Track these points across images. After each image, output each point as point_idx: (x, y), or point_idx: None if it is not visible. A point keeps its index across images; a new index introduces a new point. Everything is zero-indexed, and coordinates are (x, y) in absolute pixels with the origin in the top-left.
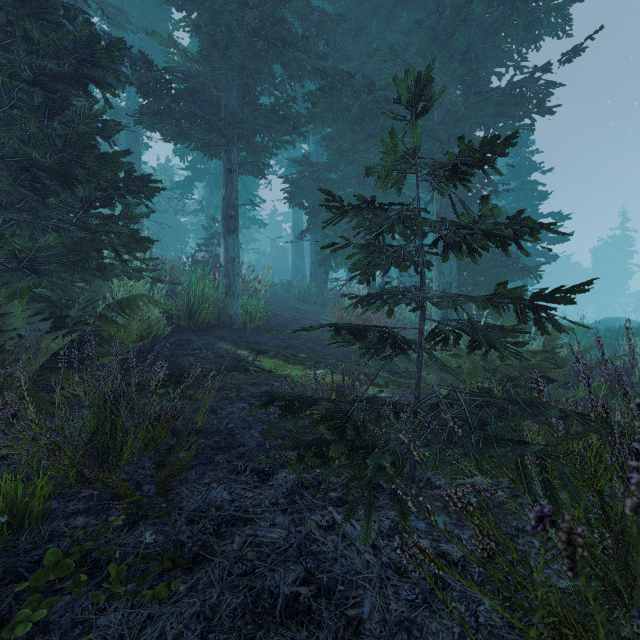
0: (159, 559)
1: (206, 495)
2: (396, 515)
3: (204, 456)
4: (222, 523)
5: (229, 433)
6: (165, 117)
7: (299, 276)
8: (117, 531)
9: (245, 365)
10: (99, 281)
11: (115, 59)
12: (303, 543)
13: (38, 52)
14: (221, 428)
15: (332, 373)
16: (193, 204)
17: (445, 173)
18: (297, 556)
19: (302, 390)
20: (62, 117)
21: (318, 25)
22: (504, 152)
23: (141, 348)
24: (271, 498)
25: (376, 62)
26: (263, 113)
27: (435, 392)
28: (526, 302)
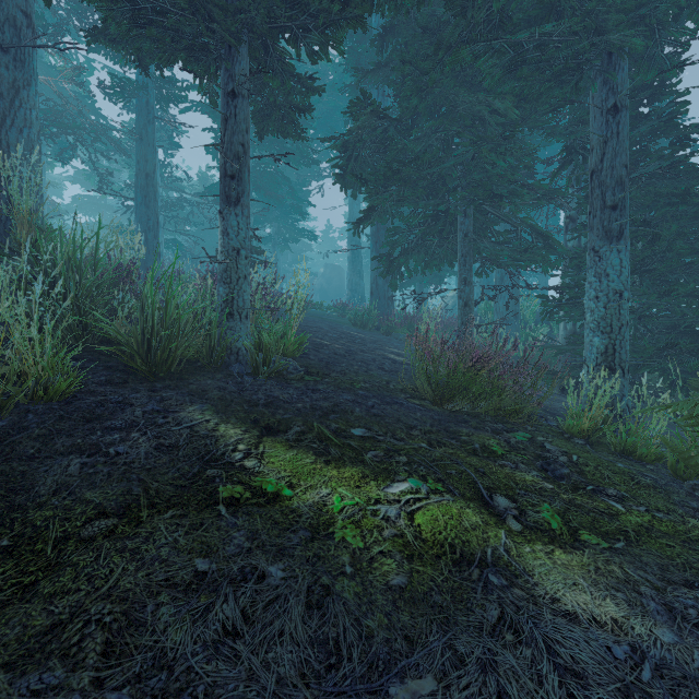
0: None
1: None
2: None
3: None
4: None
5: None
6: None
7: (356, 298)
8: None
9: (214, 480)
10: None
11: None
12: None
13: None
14: None
15: None
16: None
17: None
18: None
19: (354, 606)
20: None
21: None
22: None
23: None
24: None
25: None
26: None
27: None
28: None
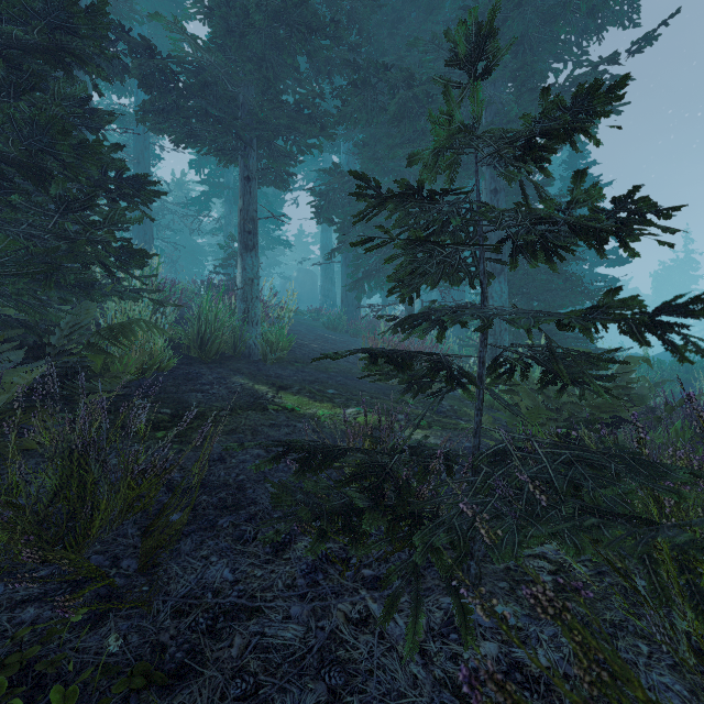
0: (127, 673)
1: (202, 574)
2: (450, 604)
3: (205, 518)
4: (219, 615)
5: (239, 487)
6: (172, 116)
7: (329, 303)
8: (77, 629)
9: (263, 403)
10: (85, 302)
11: (99, 28)
12: (326, 646)
13: (1, 16)
14: (229, 481)
15: (365, 413)
16: (212, 223)
17: (515, 151)
18: (318, 667)
19: (330, 433)
20: (31, 97)
21: (349, 12)
22: (604, 110)
23: (141, 383)
24: (286, 578)
25: (415, 58)
26: (286, 113)
27: (502, 441)
28: (644, 317)
